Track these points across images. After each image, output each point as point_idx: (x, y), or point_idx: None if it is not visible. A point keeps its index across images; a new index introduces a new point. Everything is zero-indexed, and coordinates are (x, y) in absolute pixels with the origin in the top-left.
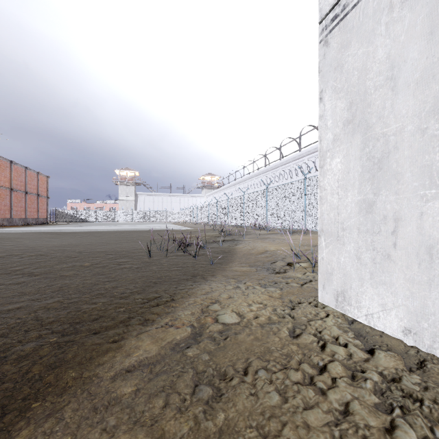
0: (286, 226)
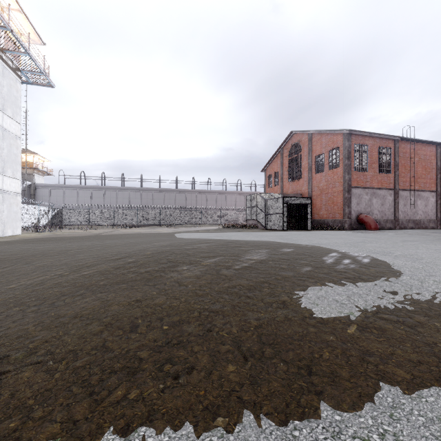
0: None
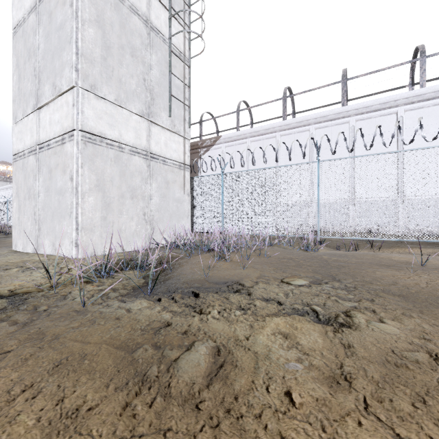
0: None
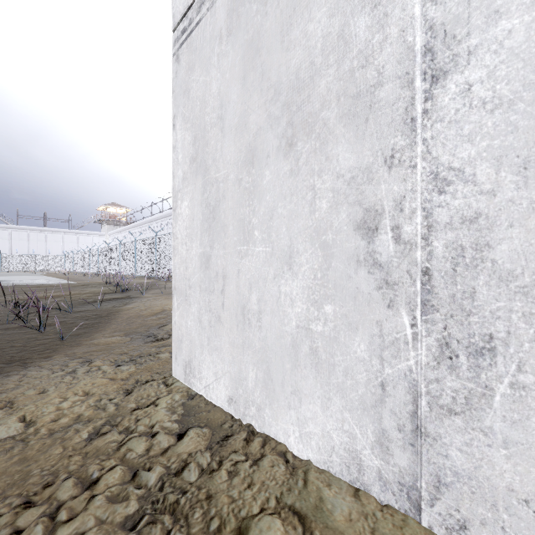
0: None
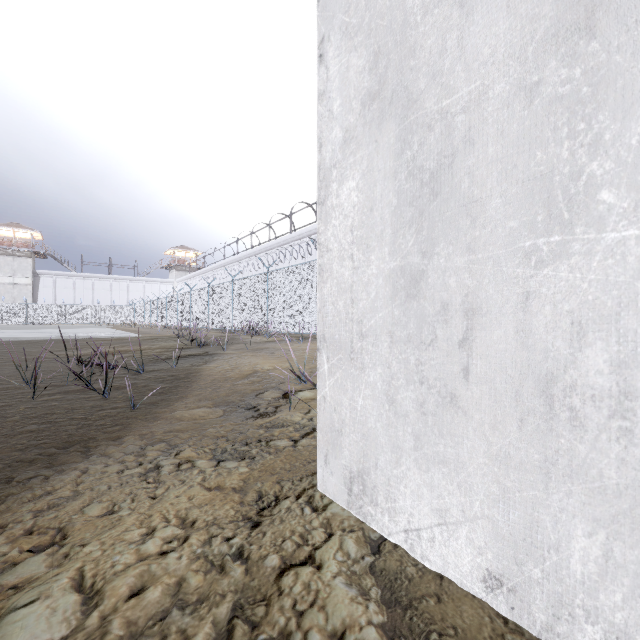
0: (295, 329)
